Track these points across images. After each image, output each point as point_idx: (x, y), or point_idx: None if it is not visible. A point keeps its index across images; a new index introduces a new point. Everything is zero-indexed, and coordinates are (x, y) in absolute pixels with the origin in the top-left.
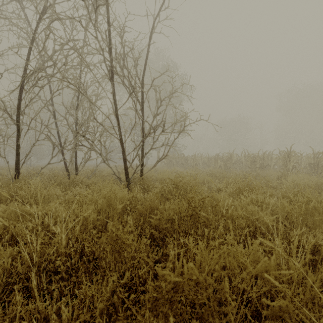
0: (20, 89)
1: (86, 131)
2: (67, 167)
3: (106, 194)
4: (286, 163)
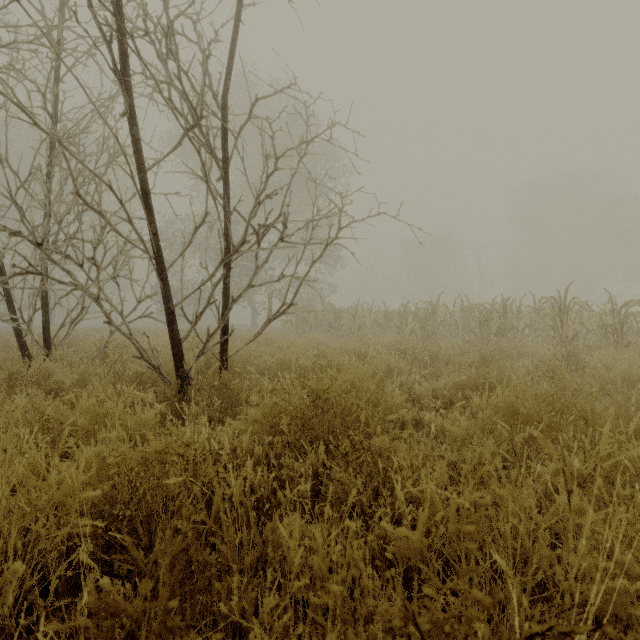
0: None
1: (46, 229)
2: (22, 337)
3: None
4: (561, 324)
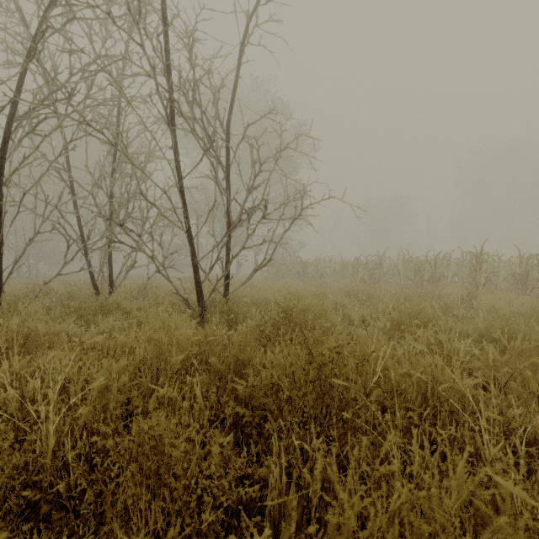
0: (3, 138)
1: (126, 216)
2: (95, 281)
3: (153, 335)
4: (475, 273)
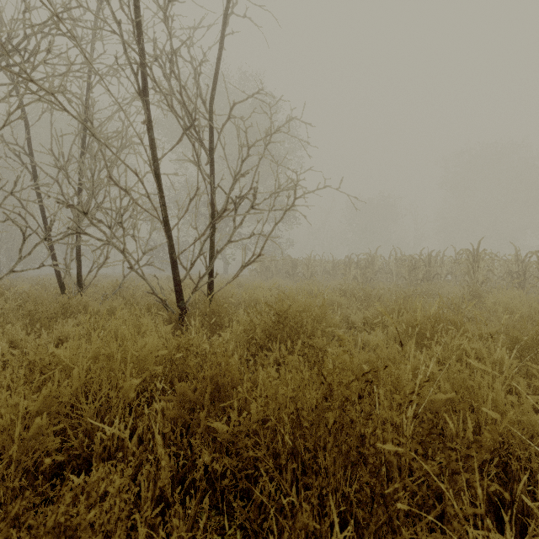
0: None
1: (90, 203)
2: (61, 280)
3: (101, 349)
4: (473, 271)
